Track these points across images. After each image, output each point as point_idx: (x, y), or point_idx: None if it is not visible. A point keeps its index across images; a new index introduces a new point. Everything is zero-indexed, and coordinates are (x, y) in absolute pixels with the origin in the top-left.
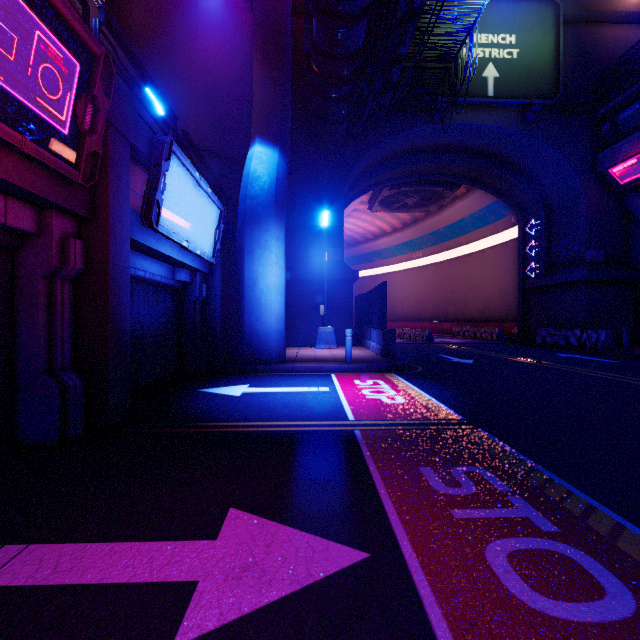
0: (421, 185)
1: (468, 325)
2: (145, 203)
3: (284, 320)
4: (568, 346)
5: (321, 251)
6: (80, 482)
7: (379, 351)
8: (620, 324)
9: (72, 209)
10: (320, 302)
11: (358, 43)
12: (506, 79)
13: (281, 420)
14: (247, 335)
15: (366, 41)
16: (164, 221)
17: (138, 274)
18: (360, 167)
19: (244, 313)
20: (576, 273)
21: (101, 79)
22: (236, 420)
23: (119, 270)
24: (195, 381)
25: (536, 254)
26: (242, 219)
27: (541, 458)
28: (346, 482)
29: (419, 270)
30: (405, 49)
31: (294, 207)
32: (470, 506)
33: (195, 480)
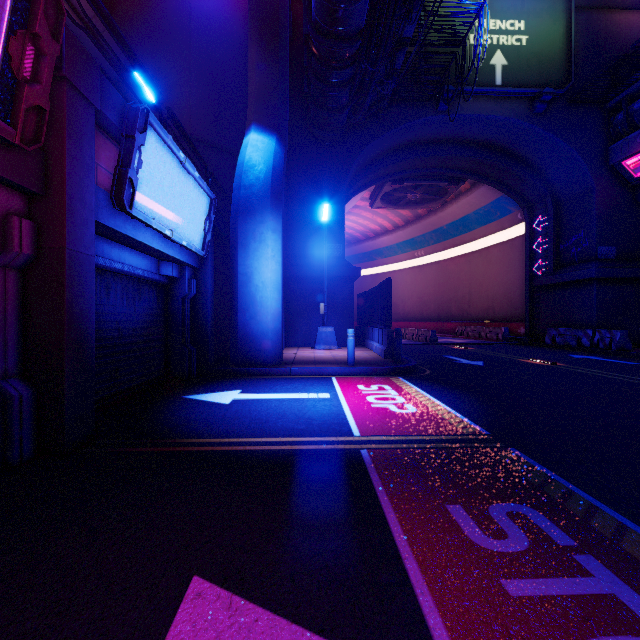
0: (424, 180)
1: (472, 325)
2: (116, 181)
3: (281, 319)
4: (580, 347)
5: (321, 247)
6: (1, 530)
7: (383, 352)
8: (634, 324)
9: (14, 180)
10: (320, 300)
11: (361, 21)
12: (515, 67)
13: (274, 435)
14: (241, 335)
15: (370, 16)
16: (141, 204)
17: (114, 266)
18: (362, 160)
19: (238, 311)
20: (588, 270)
21: (46, 15)
22: (221, 435)
23: (79, 257)
24: (182, 386)
25: (544, 251)
26: (236, 210)
27: (598, 491)
28: (353, 530)
29: (421, 269)
30: (410, 31)
31: (293, 201)
32: (527, 573)
33: (154, 526)
